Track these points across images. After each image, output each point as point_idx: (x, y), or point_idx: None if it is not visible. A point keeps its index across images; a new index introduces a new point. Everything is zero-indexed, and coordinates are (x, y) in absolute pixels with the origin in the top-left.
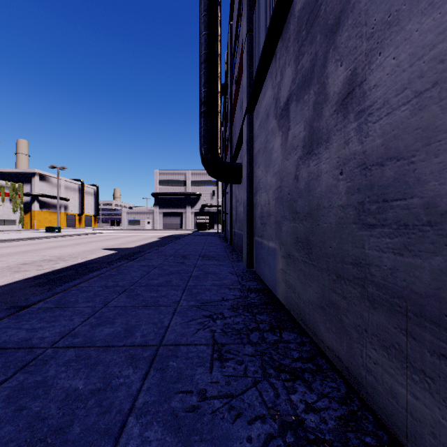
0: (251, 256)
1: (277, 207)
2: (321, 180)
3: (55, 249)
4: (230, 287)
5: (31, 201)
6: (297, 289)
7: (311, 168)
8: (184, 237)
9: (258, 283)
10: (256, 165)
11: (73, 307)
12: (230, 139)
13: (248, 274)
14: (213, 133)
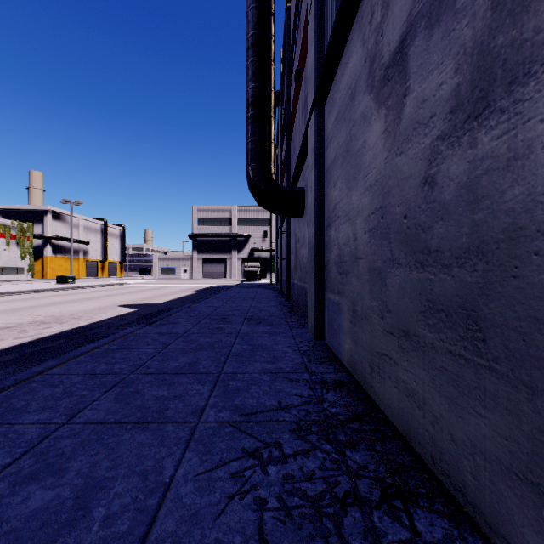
0: (321, 321)
1: (375, 245)
2: (530, 165)
3: (57, 306)
4: (291, 377)
5: (42, 245)
6: (433, 406)
7: (485, 147)
8: (228, 290)
9: (335, 368)
10: (330, 184)
11: (11, 424)
12: (288, 159)
13: (318, 351)
14: (264, 146)
